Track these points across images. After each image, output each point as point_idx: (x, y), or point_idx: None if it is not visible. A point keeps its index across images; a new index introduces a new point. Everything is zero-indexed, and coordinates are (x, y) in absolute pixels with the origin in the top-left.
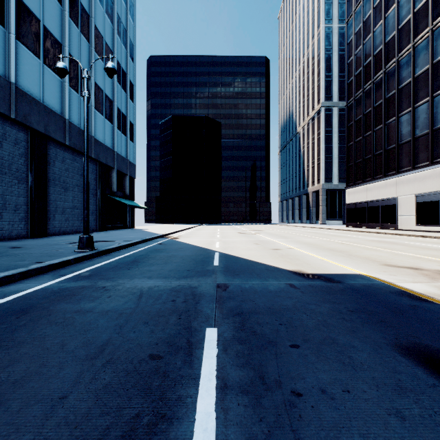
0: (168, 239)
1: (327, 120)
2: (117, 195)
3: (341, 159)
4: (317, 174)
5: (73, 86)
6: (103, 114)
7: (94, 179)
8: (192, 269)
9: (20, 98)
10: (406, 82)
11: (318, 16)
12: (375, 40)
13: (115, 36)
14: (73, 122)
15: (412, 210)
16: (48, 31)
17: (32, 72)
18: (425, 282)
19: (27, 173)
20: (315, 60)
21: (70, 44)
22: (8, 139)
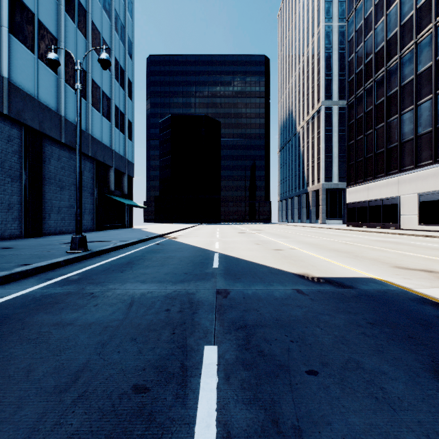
0: (166, 239)
1: (327, 119)
2: (115, 194)
3: (341, 159)
4: (317, 174)
5: (69, 83)
6: (100, 112)
7: (91, 177)
8: (190, 272)
9: (14, 94)
10: (409, 79)
11: (318, 15)
12: (377, 38)
13: (113, 33)
14: (70, 119)
15: (415, 209)
16: (43, 25)
17: (26, 67)
18: None
19: (21, 171)
20: (315, 59)
21: (66, 39)
22: (1, 136)
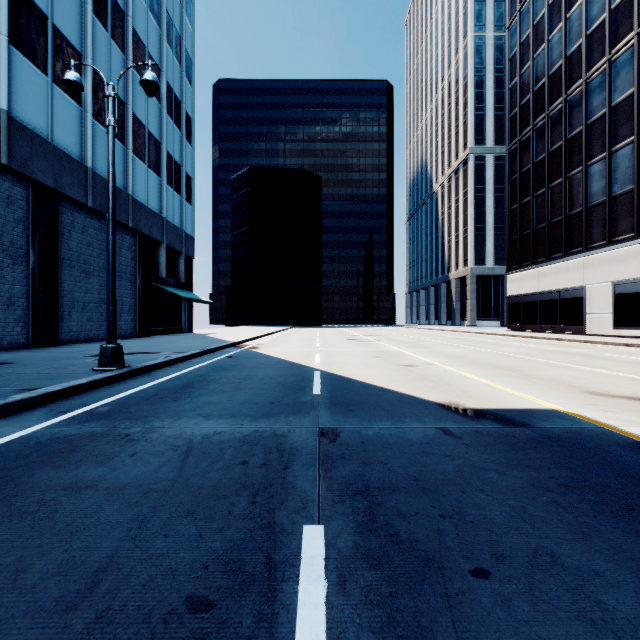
0: (242, 349)
1: (478, 173)
2: (167, 283)
3: (498, 231)
4: (464, 253)
5: (99, 119)
6: (146, 162)
7: (132, 258)
8: (279, 401)
9: (16, 134)
10: (599, 114)
11: (465, 21)
12: (551, 53)
13: (163, 46)
14: (100, 173)
15: (608, 305)
16: (60, 33)
17: (35, 95)
18: None
19: (28, 249)
20: (459, 86)
21: (95, 54)
22: None
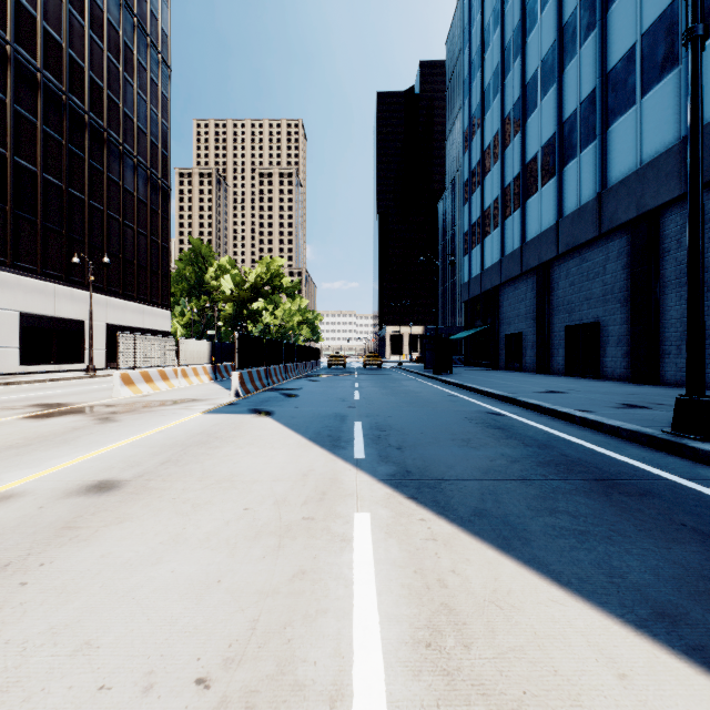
0: None
1: None
2: None
3: None
4: None
5: None
6: None
7: None
8: (386, 417)
9: None
10: None
11: None
12: None
13: None
14: None
15: None
16: None
17: None
18: (181, 409)
19: None
20: None
21: None
22: None
